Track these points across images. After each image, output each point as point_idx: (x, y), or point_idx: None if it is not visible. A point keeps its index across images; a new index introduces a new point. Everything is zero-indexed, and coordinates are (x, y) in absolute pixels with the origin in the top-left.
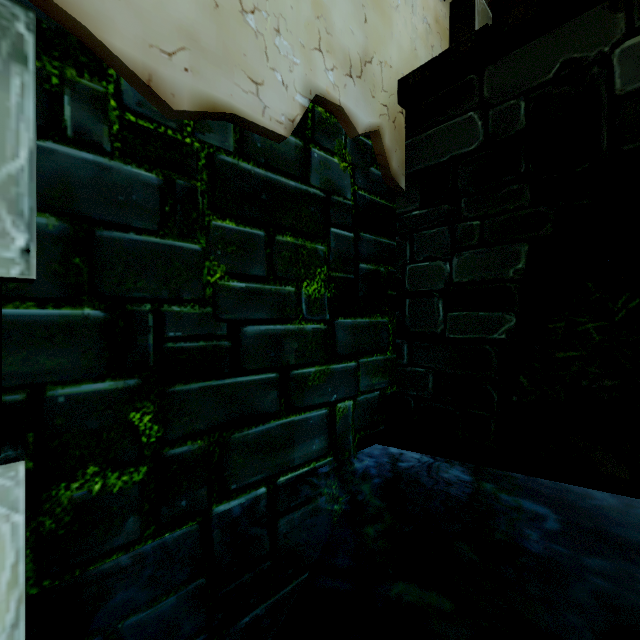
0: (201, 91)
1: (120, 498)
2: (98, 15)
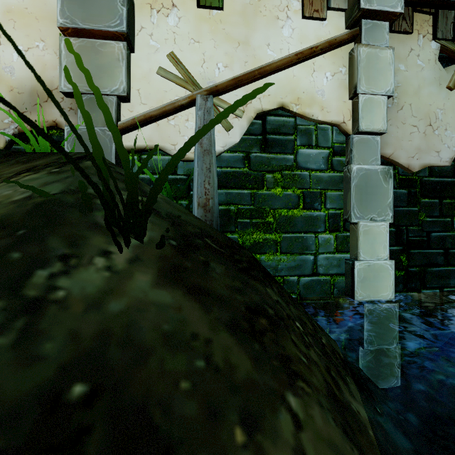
0: (421, 163)
1: (398, 278)
2: (398, 156)
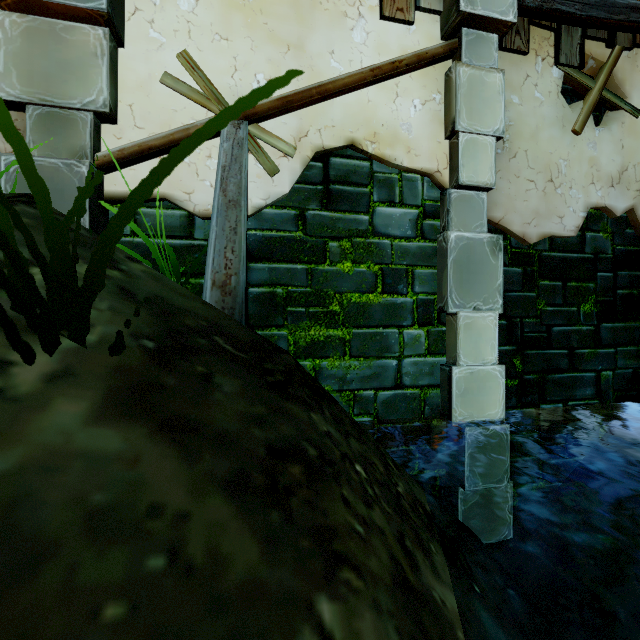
0: (539, 232)
1: (510, 389)
2: (510, 222)
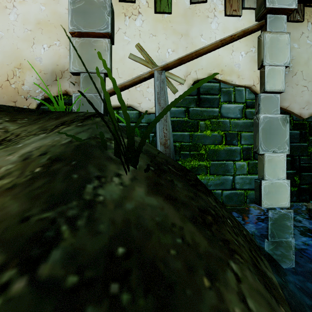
0: (309, 112)
1: (292, 192)
2: (292, 108)
